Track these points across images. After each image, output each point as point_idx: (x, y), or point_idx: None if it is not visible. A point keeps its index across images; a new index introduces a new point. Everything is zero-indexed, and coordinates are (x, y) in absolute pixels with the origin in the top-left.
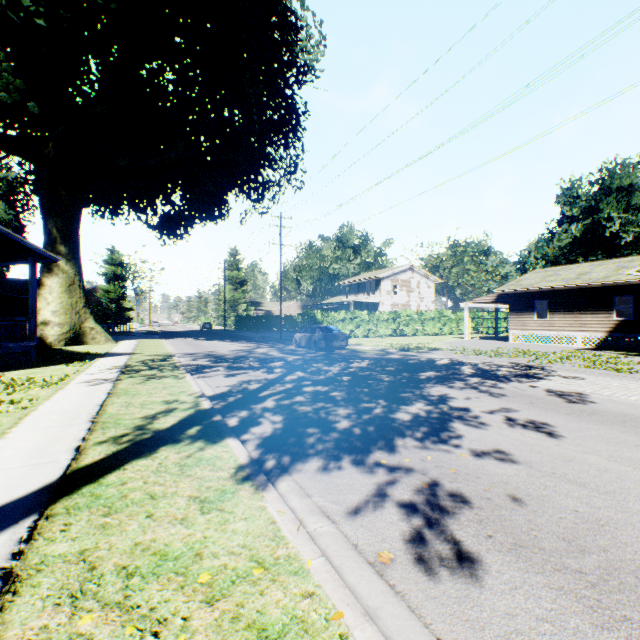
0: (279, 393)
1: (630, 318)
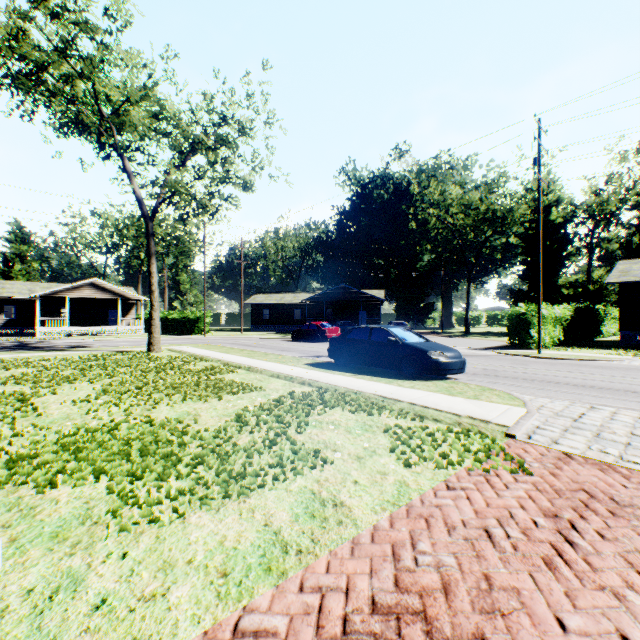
0: (3, 351)
1: (15, 318)
